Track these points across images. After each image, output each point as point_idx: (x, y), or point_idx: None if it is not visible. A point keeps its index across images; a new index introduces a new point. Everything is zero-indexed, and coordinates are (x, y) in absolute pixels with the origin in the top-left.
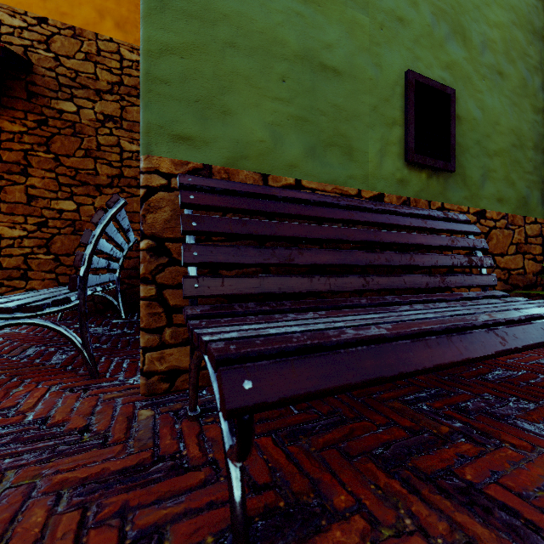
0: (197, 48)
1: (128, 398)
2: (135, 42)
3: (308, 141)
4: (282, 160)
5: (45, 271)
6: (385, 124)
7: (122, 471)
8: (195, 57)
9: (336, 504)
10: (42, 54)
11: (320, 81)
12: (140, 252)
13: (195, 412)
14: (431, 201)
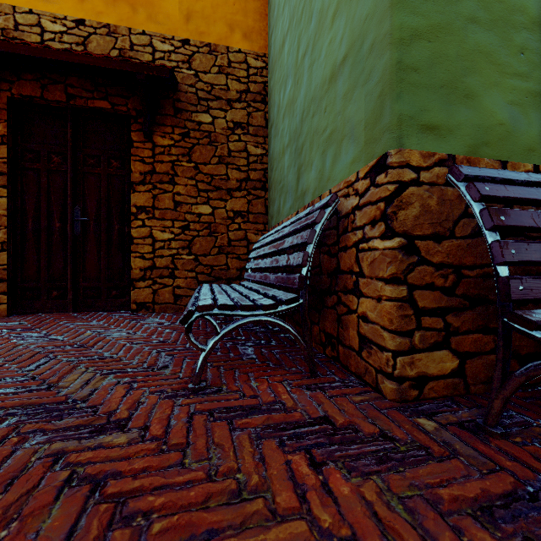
0: (442, 28)
1: (380, 402)
2: (259, 49)
3: None
4: (520, 144)
5: (187, 270)
6: None
7: (507, 495)
8: (440, 39)
9: None
10: (185, 73)
11: None
12: (387, 250)
13: (499, 429)
14: None
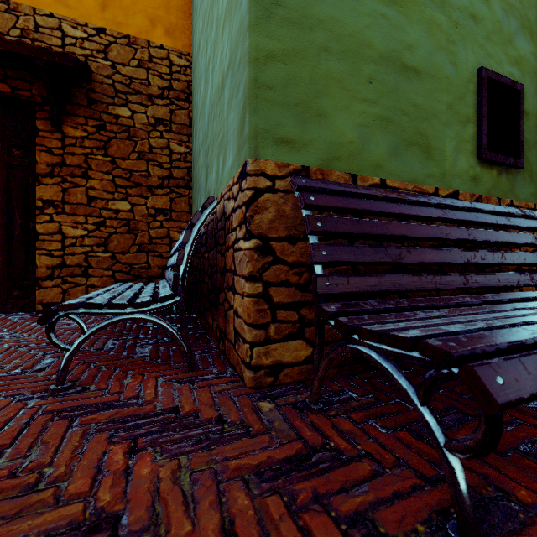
0: (297, 53)
1: (238, 390)
2: (183, 47)
3: (391, 141)
4: (369, 160)
5: (103, 268)
6: (459, 122)
7: (287, 460)
8: (295, 62)
9: (521, 499)
10: (101, 63)
11: (402, 81)
12: (247, 251)
13: (318, 406)
14: (501, 198)
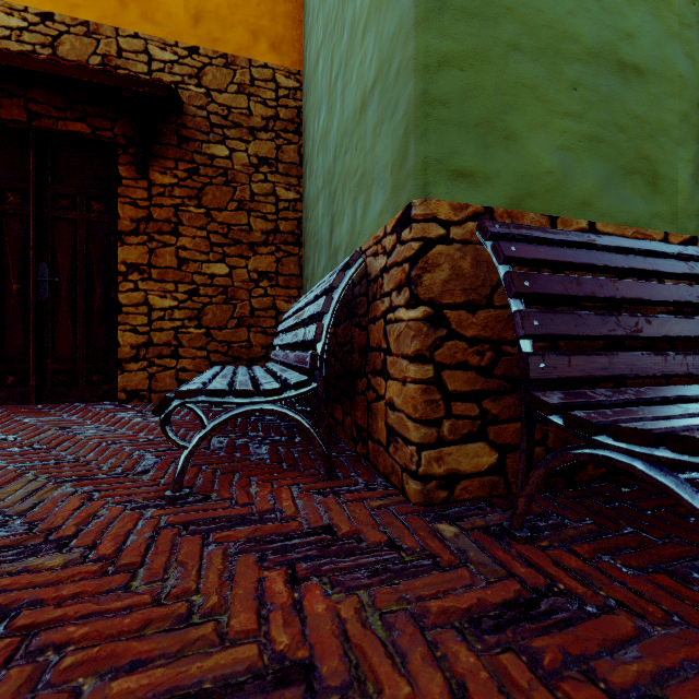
0: (477, 55)
1: (401, 507)
2: (292, 65)
3: (603, 169)
4: (573, 196)
5: (196, 348)
6: (698, 139)
7: (505, 604)
8: (475, 68)
9: None
10: (193, 91)
11: (618, 85)
12: (411, 322)
13: (524, 532)
14: None
